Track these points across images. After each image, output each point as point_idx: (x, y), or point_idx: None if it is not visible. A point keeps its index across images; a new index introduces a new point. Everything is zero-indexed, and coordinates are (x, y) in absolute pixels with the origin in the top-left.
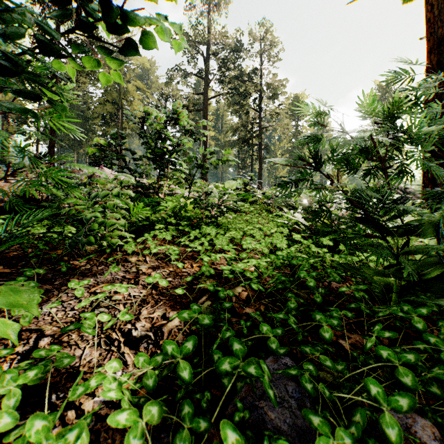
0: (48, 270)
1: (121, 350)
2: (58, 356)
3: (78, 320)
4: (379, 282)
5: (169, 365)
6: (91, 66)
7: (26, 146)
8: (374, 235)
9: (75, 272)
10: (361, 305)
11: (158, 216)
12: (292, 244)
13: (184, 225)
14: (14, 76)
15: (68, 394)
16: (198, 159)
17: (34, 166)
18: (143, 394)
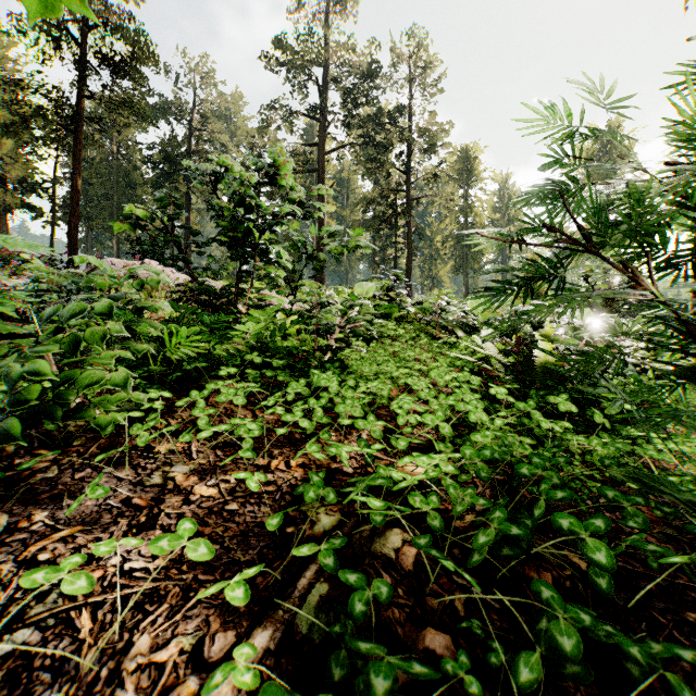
0: None
1: None
2: None
3: None
4: None
5: None
6: None
7: None
8: None
9: (14, 490)
10: None
11: (230, 349)
12: (490, 407)
13: (278, 366)
14: None
15: None
16: (309, 246)
17: None
18: None
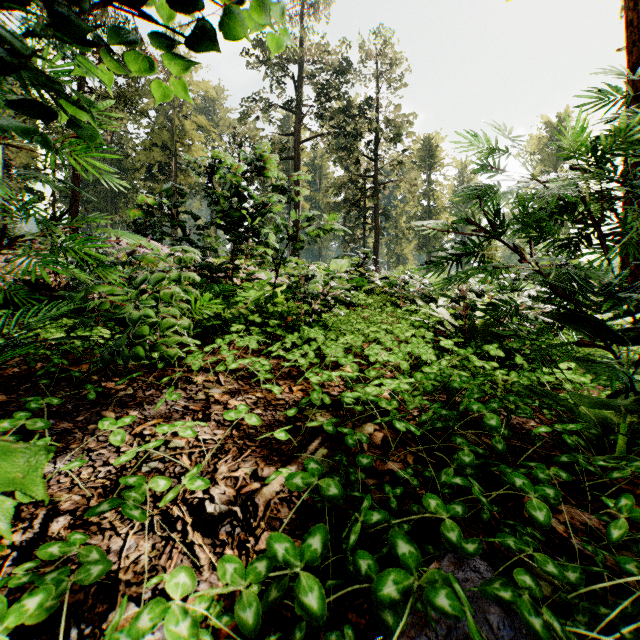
0: (67, 397)
1: (187, 539)
2: (82, 554)
3: (115, 483)
4: (588, 415)
5: (279, 578)
6: (136, 67)
7: (32, 200)
8: (591, 343)
9: (109, 400)
10: (578, 458)
11: (234, 312)
12: (440, 355)
13: (273, 325)
14: (6, 71)
15: (99, 627)
16: (289, 228)
17: (44, 233)
18: (231, 625)
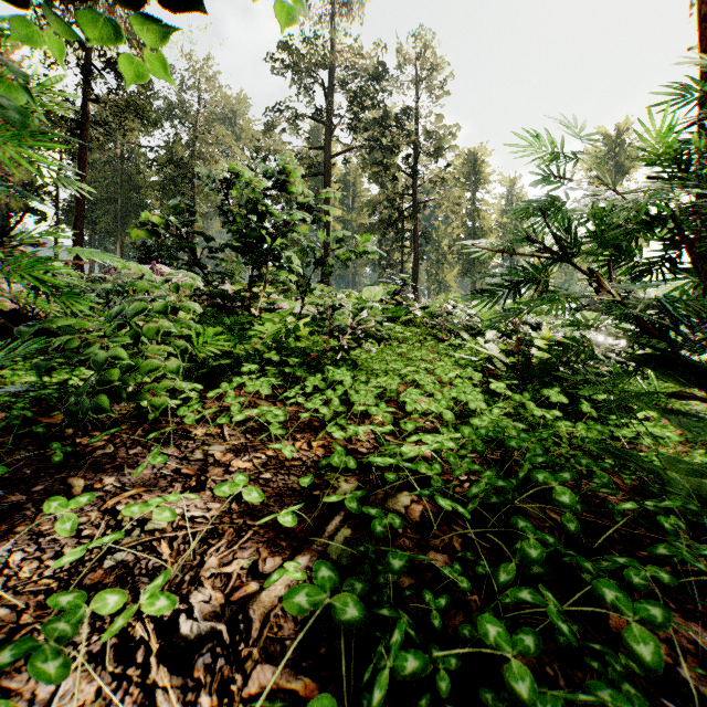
0: (29, 458)
1: (148, 677)
2: None
3: (65, 585)
4: (678, 481)
5: None
6: (93, 30)
7: None
8: (691, 395)
9: (81, 462)
10: (680, 549)
11: (248, 349)
12: (490, 400)
13: (294, 364)
14: None
15: None
16: (317, 251)
17: None
18: None
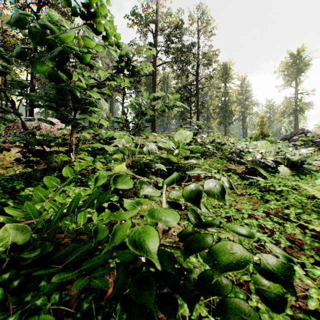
0: None
1: None
2: None
3: None
4: None
5: None
6: None
7: None
8: None
9: None
10: None
11: None
12: None
13: None
14: None
15: None
16: (143, 107)
17: None
18: None
